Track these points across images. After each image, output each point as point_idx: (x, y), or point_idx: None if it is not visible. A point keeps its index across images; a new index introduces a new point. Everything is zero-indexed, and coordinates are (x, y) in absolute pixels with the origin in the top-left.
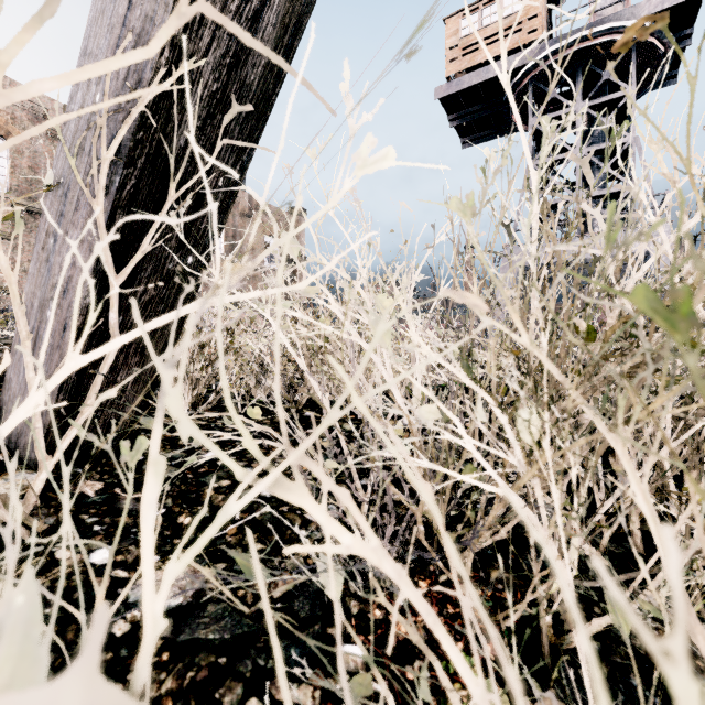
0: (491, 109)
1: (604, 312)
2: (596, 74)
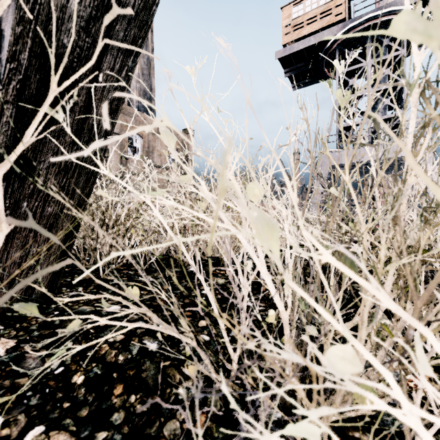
0: (312, 65)
1: (429, 197)
2: (380, 41)
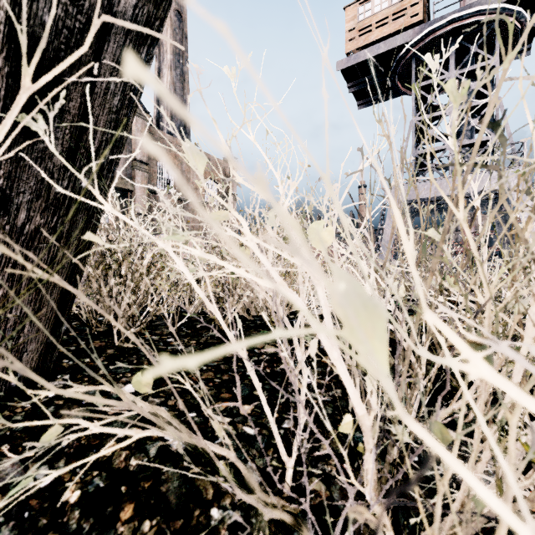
0: (381, 78)
1: None
2: (465, 48)
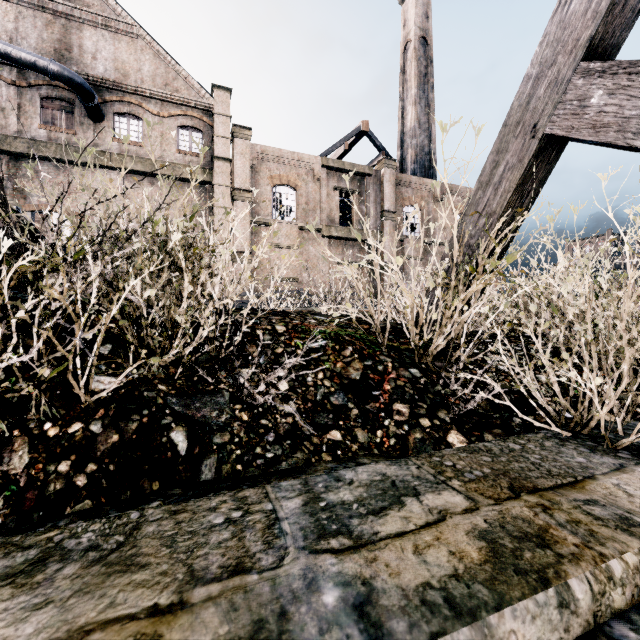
0: None
1: None
2: None
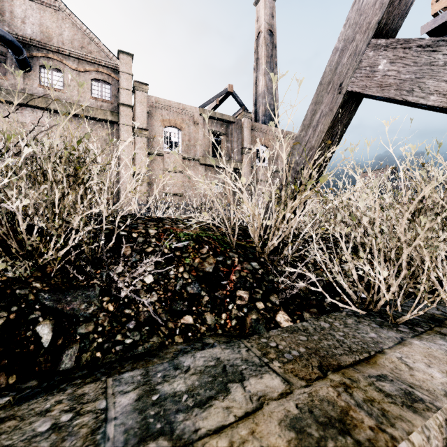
0: None
1: None
2: None
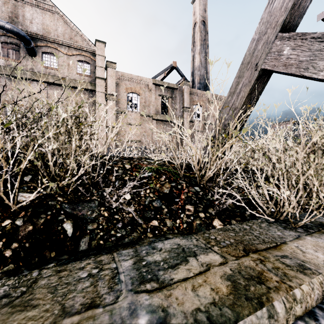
0: None
1: None
2: None
